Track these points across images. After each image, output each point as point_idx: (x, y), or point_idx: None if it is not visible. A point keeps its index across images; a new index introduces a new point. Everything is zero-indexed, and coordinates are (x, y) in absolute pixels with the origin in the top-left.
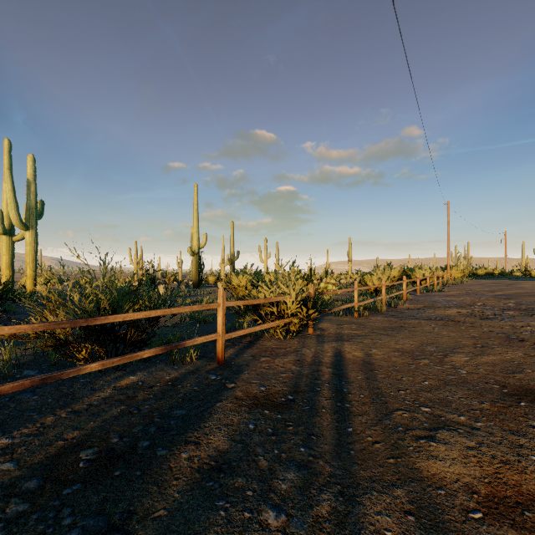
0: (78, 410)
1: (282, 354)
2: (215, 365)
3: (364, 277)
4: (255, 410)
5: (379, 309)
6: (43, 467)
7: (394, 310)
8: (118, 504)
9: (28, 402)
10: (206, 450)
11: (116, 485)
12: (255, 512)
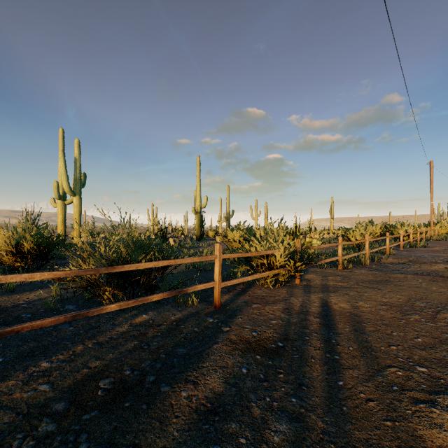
0: (101, 342)
1: (272, 302)
2: (212, 309)
3: (346, 232)
4: (247, 354)
5: (362, 263)
6: (70, 391)
7: (377, 264)
8: (125, 435)
9: (65, 332)
10: (203, 390)
11: (125, 416)
12: None
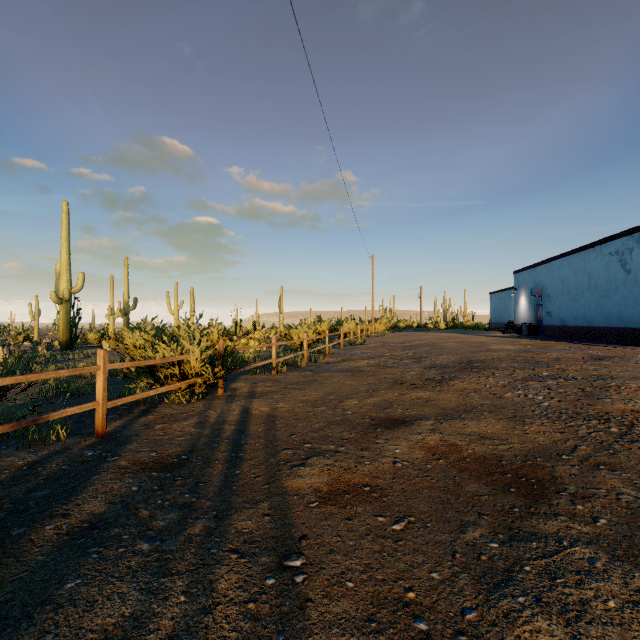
0: None
1: (183, 419)
2: (93, 441)
3: (290, 331)
4: (141, 474)
5: (299, 365)
6: None
7: (314, 365)
8: None
9: None
10: (78, 517)
11: None
12: (130, 546)
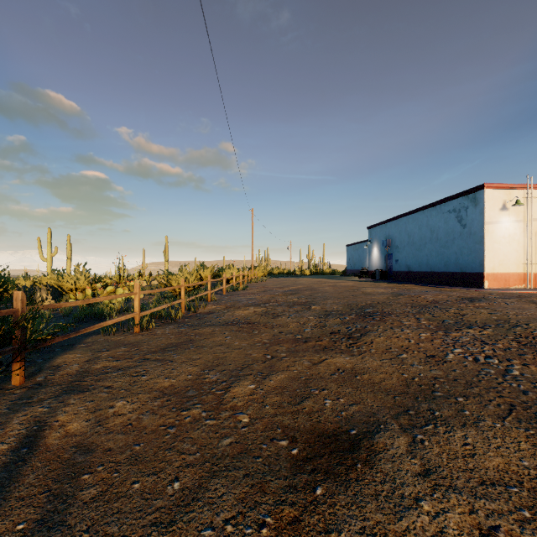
0: None
1: None
2: None
3: (169, 277)
4: None
5: (173, 317)
6: None
7: (193, 315)
8: None
9: None
10: None
11: None
12: None
